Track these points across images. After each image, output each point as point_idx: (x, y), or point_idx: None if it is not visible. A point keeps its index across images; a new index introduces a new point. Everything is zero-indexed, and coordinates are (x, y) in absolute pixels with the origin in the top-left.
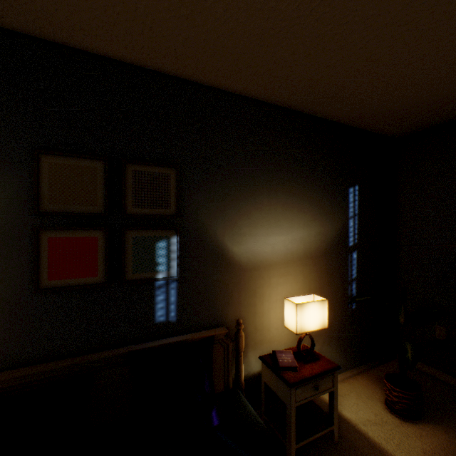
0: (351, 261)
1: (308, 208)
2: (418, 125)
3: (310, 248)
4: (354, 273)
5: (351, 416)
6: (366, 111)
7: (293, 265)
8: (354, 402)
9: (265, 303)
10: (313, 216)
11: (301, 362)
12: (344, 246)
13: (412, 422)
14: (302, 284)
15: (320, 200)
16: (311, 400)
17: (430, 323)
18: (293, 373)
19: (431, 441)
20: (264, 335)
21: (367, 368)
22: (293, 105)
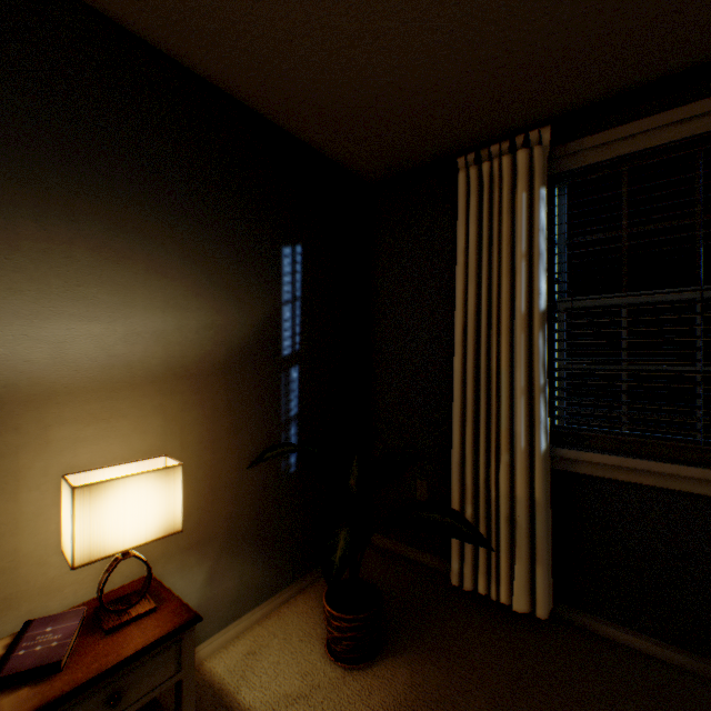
0: (288, 385)
1: (179, 268)
2: (393, 158)
3: (185, 356)
4: (294, 406)
5: (255, 699)
6: (299, 93)
7: (135, 394)
8: (274, 659)
9: (28, 494)
10: (193, 289)
11: (99, 634)
12: (272, 355)
13: (365, 665)
14: (162, 436)
15: (213, 257)
16: (157, 703)
17: (412, 478)
18: (40, 686)
19: (384, 698)
20: (25, 580)
21: (320, 575)
22: (121, 10)
